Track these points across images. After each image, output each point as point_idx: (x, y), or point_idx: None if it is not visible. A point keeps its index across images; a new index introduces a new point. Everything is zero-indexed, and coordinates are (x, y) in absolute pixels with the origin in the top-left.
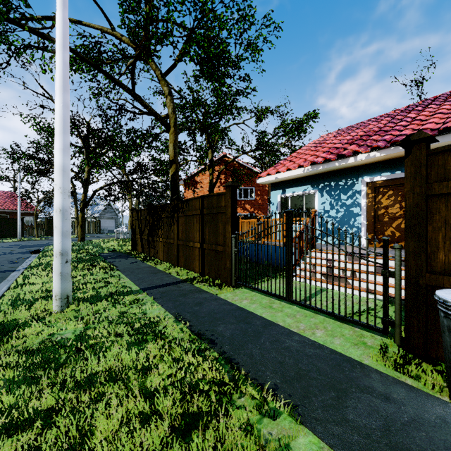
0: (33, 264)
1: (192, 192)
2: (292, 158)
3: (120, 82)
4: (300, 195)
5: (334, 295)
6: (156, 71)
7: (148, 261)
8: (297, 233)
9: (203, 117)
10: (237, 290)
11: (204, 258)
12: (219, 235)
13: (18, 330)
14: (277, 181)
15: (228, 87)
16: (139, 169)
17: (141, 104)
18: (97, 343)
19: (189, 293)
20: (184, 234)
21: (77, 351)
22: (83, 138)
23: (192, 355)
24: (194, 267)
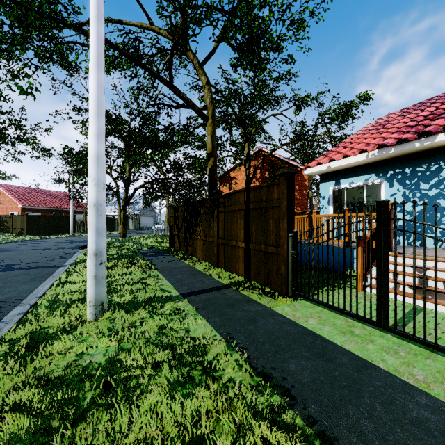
0: (78, 260)
1: (227, 188)
2: (347, 144)
3: (158, 74)
4: (360, 186)
5: (441, 319)
6: (193, 61)
7: (186, 260)
8: (368, 232)
9: (239, 109)
10: (296, 303)
11: (250, 260)
12: (270, 234)
13: (48, 342)
14: (330, 171)
15: (269, 72)
16: (176, 167)
17: (179, 96)
18: (130, 376)
19: (237, 303)
20: (225, 231)
21: (105, 387)
22: (124, 139)
23: (262, 419)
24: (238, 269)
